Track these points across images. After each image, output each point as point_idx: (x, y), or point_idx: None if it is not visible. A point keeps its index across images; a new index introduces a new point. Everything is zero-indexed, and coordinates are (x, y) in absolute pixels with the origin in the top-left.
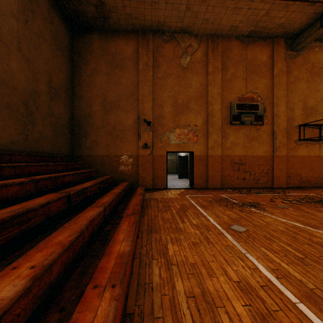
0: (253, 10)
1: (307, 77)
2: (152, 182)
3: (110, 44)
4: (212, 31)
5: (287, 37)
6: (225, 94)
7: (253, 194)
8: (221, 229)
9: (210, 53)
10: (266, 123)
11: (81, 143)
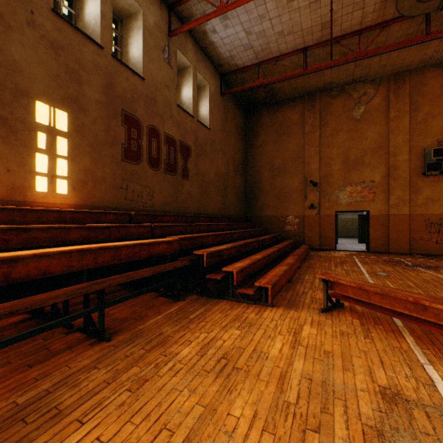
0: None
1: None
2: (318, 243)
3: (277, 115)
4: (393, 71)
5: None
6: (415, 140)
7: None
8: (365, 272)
9: (392, 95)
10: None
11: (252, 205)
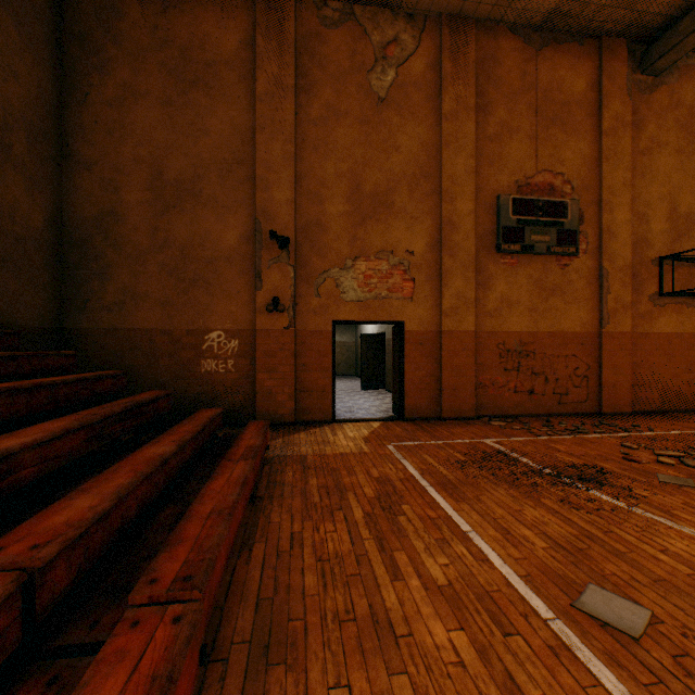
0: None
1: (677, 142)
2: (293, 405)
3: (174, 19)
4: (452, 3)
5: (634, 36)
6: (484, 174)
7: (565, 435)
8: (551, 617)
9: (448, 63)
10: (584, 252)
11: (87, 294)
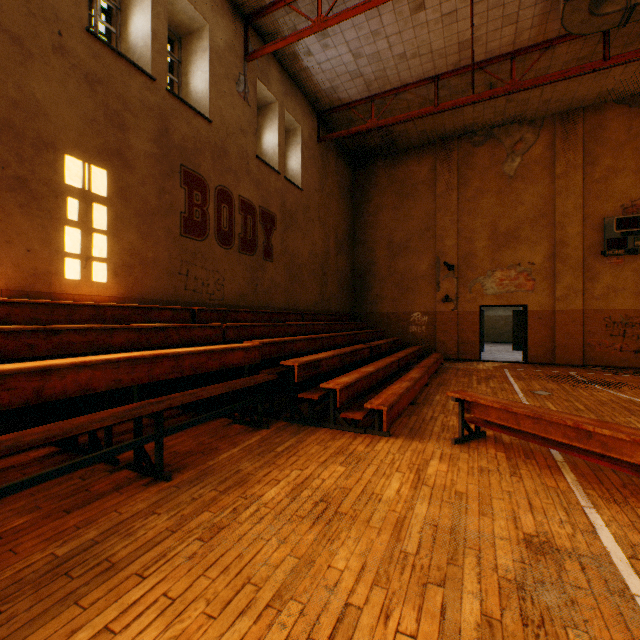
0: (637, 65)
1: None
2: (455, 350)
3: (397, 169)
4: (560, 108)
5: None
6: (591, 205)
7: (638, 376)
8: (518, 391)
9: (559, 143)
10: None
11: (362, 298)
